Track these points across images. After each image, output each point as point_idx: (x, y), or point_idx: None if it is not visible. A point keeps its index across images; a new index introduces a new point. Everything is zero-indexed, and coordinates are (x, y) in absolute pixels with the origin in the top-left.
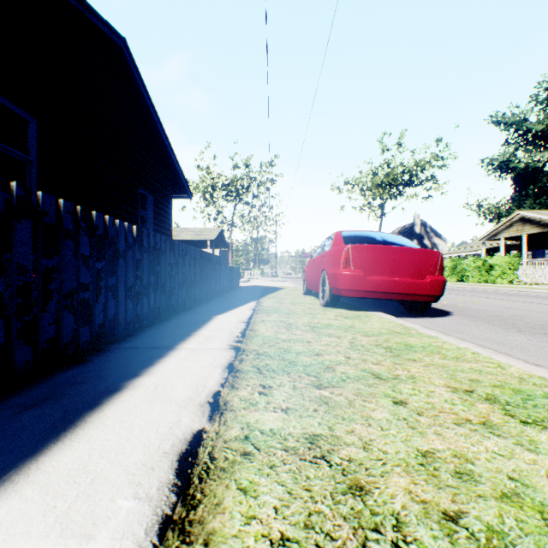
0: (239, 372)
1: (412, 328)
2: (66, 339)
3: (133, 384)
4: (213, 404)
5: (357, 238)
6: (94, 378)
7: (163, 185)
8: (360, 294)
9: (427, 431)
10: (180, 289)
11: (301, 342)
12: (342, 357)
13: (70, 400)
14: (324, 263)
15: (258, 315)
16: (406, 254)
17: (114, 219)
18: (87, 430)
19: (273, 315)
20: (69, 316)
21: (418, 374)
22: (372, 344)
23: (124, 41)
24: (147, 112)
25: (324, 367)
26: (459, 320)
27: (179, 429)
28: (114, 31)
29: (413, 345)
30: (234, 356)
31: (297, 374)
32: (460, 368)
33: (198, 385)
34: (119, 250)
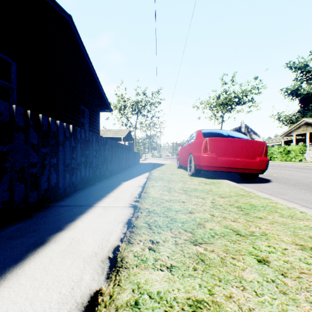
0: (134, 228)
1: (250, 191)
2: (18, 200)
3: (55, 238)
4: (112, 260)
5: (211, 133)
6: (29, 232)
7: (94, 104)
8: (214, 168)
9: (299, 298)
10: (102, 165)
11: (178, 202)
12: (208, 215)
13: (3, 253)
14: (191, 149)
15: (149, 182)
16: (243, 143)
17: (55, 120)
18: (2, 289)
19: (159, 182)
20: (21, 185)
21: (268, 231)
22: (227, 204)
23: (70, 17)
24: (85, 61)
25: (197, 224)
26: (277, 185)
27: (79, 290)
28: (64, 11)
29: (256, 205)
30: (132, 213)
31: (177, 230)
32: (297, 226)
33: (103, 240)
34: (59, 140)
